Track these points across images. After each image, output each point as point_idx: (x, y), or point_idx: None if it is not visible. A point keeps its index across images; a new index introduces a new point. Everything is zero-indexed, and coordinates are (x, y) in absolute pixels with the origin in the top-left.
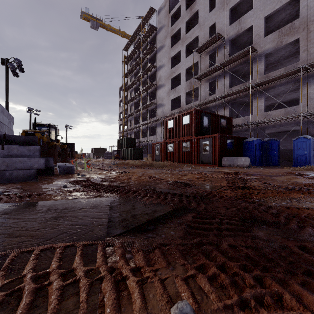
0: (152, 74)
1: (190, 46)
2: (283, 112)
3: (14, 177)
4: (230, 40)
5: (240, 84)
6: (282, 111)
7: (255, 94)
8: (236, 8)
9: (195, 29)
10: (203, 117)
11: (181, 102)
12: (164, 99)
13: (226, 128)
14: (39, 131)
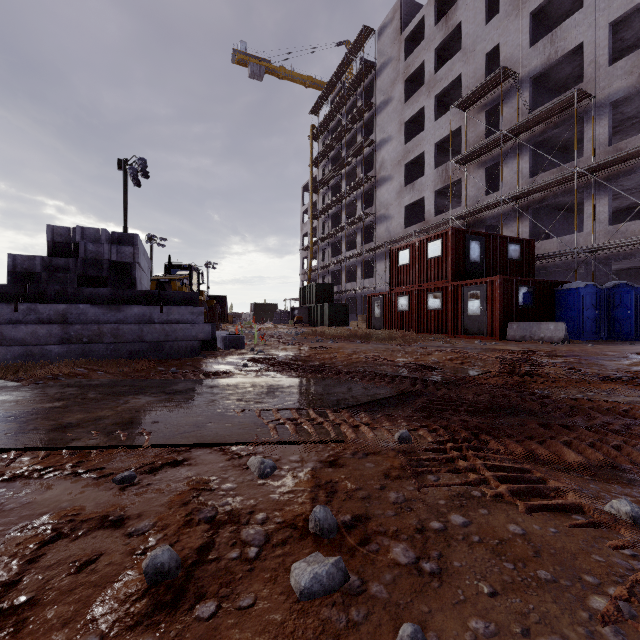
0: (366, 157)
1: (444, 96)
2: None
3: (175, 352)
4: (532, 78)
5: (555, 166)
6: None
7: (587, 188)
8: (546, 9)
9: (455, 61)
10: (470, 244)
11: (426, 210)
12: (391, 206)
13: (521, 262)
14: (177, 278)
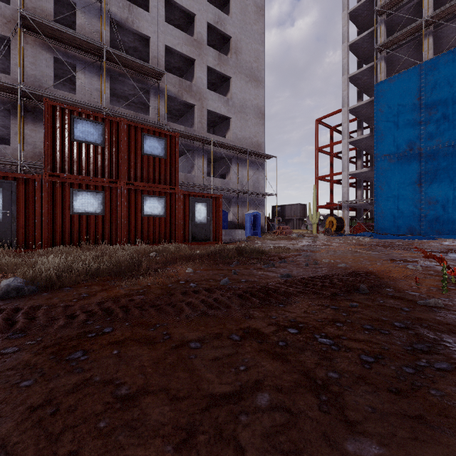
0: None
1: None
2: (184, 177)
3: None
4: (111, 19)
5: None
6: (183, 175)
7: None
8: None
9: None
10: None
11: None
12: None
13: None
14: None
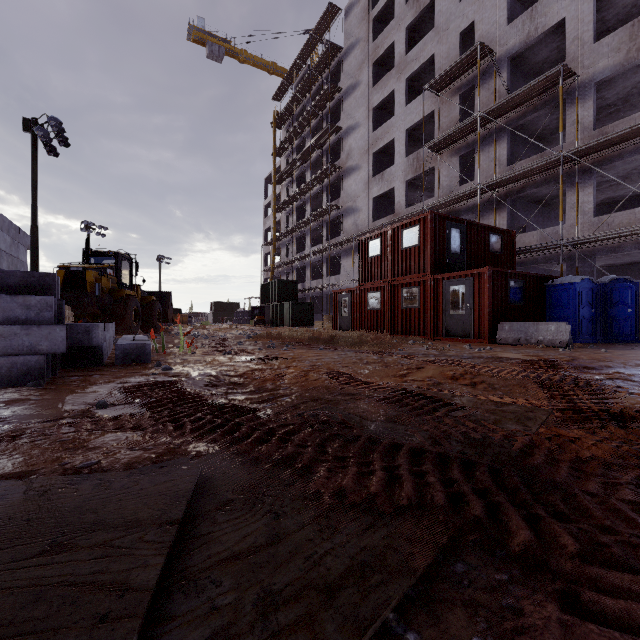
0: (332, 145)
1: (415, 81)
2: None
3: None
4: (510, 58)
5: (530, 156)
6: None
7: (571, 176)
8: None
9: (427, 40)
10: (451, 232)
11: (396, 202)
12: (359, 198)
13: (503, 255)
14: (94, 267)
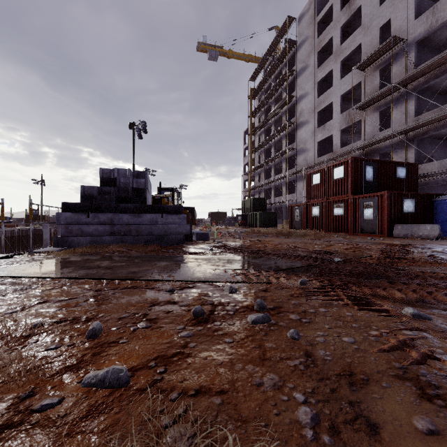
0: (289, 108)
1: (348, 61)
2: None
3: (170, 241)
4: (417, 42)
5: (437, 106)
6: None
7: None
8: None
9: (356, 34)
10: (366, 168)
11: (334, 144)
12: (307, 142)
13: (407, 180)
14: (165, 196)
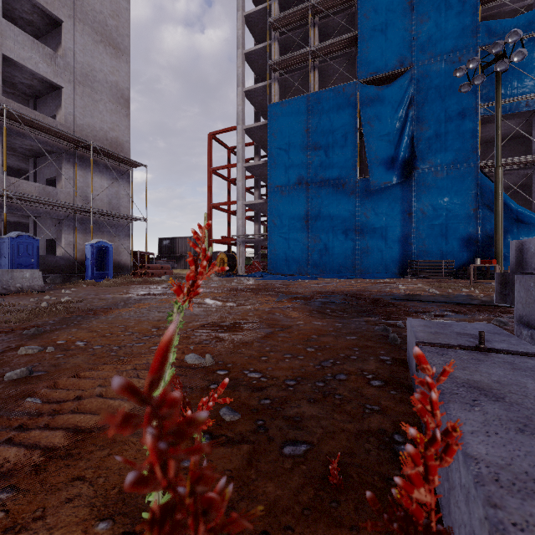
0: None
1: None
2: None
3: None
4: None
5: None
6: None
7: None
8: None
9: None
10: None
11: None
12: None
13: None
14: None
